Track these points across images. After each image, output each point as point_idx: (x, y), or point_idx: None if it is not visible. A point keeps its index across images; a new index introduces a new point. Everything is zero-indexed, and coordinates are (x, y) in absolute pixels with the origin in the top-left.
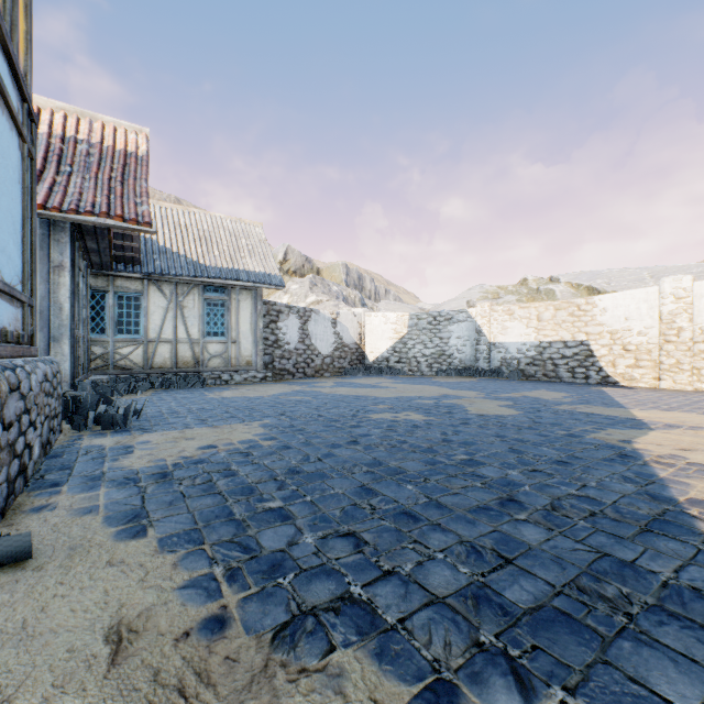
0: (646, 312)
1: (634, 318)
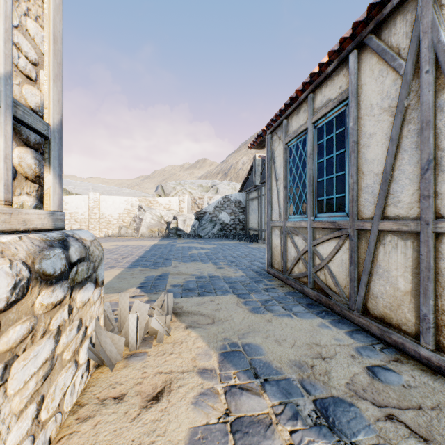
0: (84, 206)
1: (80, 208)
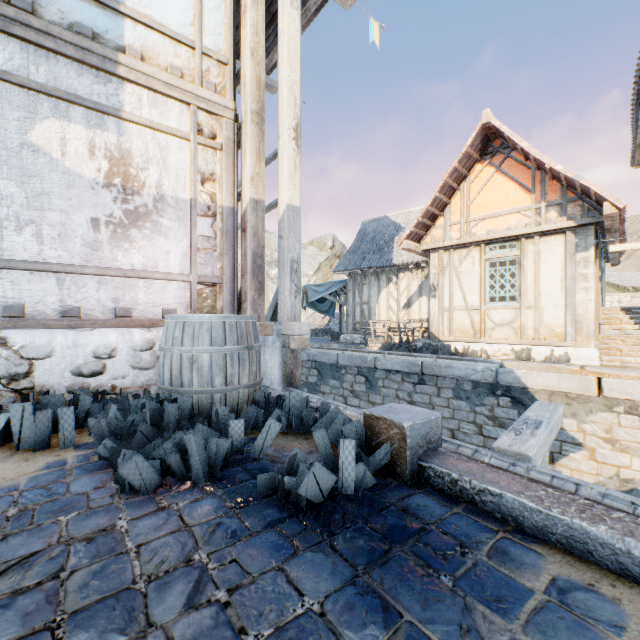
0: None
1: None
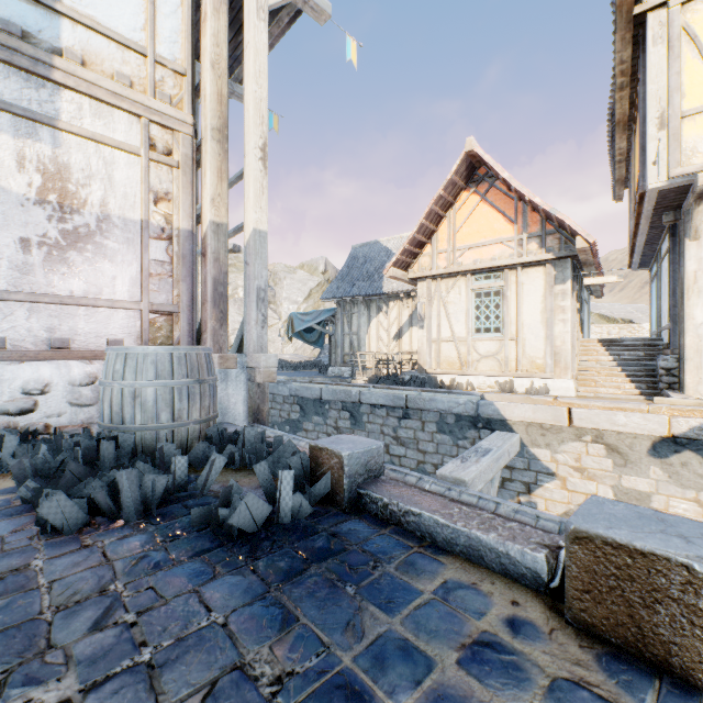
0: None
1: None
